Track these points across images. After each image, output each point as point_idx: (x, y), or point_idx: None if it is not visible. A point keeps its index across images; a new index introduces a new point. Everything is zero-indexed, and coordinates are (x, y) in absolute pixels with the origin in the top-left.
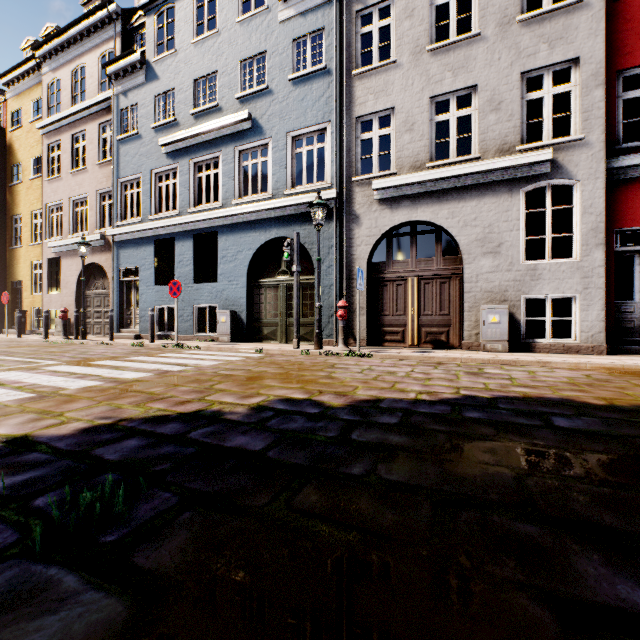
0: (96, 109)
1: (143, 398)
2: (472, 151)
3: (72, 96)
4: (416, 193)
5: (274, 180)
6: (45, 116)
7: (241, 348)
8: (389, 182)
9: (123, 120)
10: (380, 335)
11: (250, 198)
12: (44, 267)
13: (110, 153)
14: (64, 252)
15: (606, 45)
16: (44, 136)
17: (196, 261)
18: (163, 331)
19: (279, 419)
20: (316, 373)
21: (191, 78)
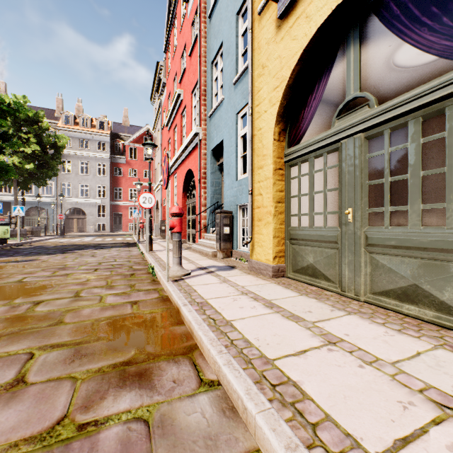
0: None
1: None
2: (89, 196)
3: None
4: (77, 202)
5: (35, 192)
6: None
7: None
8: (70, 199)
9: None
10: (68, 230)
11: (26, 195)
12: None
13: None
14: None
15: (112, 182)
16: None
17: None
18: None
19: None
20: None
21: None
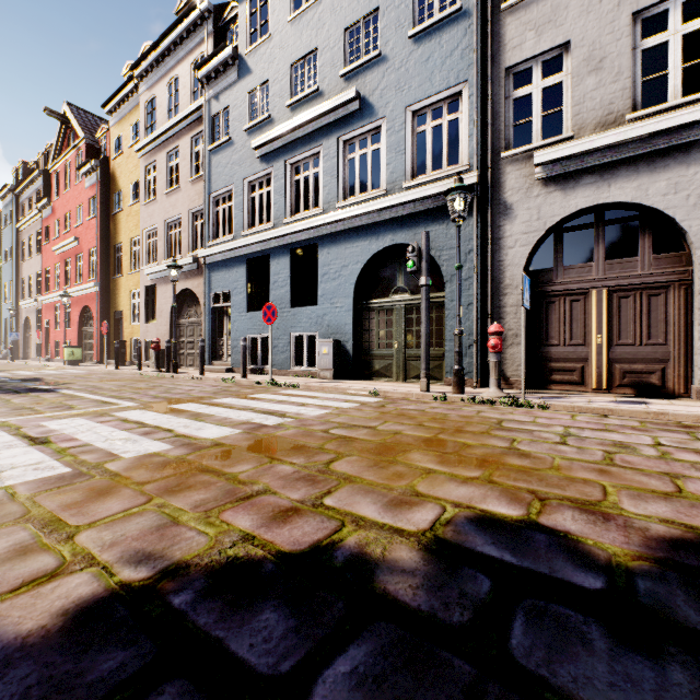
0: (189, 121)
1: (219, 492)
2: None
3: (166, 112)
4: (607, 162)
5: (389, 171)
6: (142, 138)
7: (349, 388)
8: (562, 150)
9: (215, 128)
10: (543, 373)
11: (358, 198)
12: (141, 296)
13: (202, 167)
14: (159, 279)
15: None
16: (141, 159)
17: (293, 281)
18: (256, 363)
19: (526, 619)
20: (486, 441)
21: (287, 63)
